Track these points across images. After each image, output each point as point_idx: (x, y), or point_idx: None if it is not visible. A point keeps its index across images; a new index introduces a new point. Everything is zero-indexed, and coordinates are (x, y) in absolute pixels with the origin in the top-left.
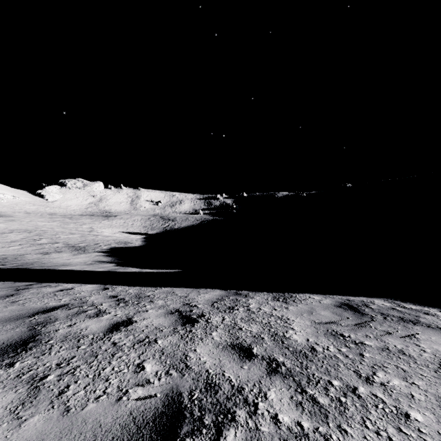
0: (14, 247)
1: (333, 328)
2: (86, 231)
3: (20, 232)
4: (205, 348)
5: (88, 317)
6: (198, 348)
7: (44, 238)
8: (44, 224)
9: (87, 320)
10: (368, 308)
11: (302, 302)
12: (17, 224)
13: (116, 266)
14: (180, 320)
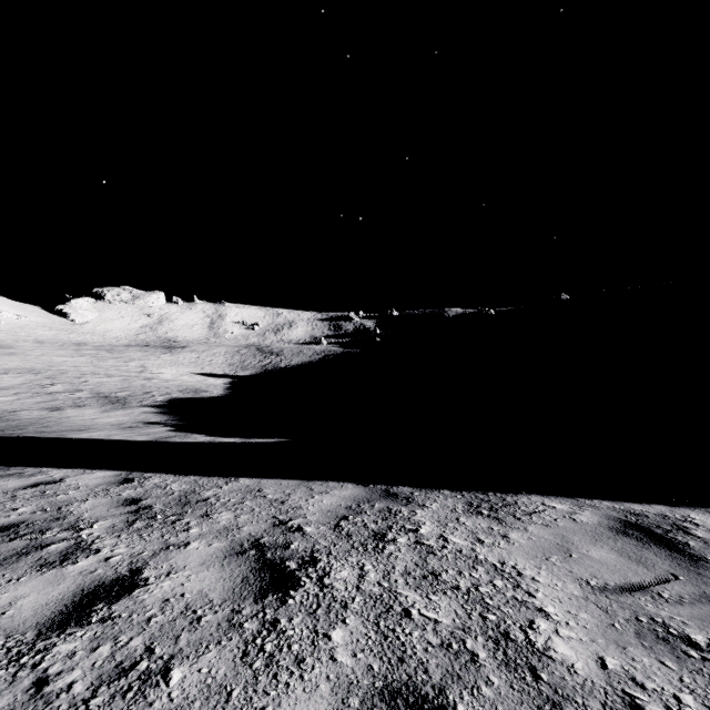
0: (4, 397)
1: (647, 609)
2: (134, 371)
3: (20, 373)
4: (307, 709)
5: (38, 565)
6: (284, 709)
7: (59, 383)
8: (64, 360)
9: (29, 578)
10: (693, 538)
11: (535, 520)
12: (18, 359)
13: (172, 431)
14: (256, 579)
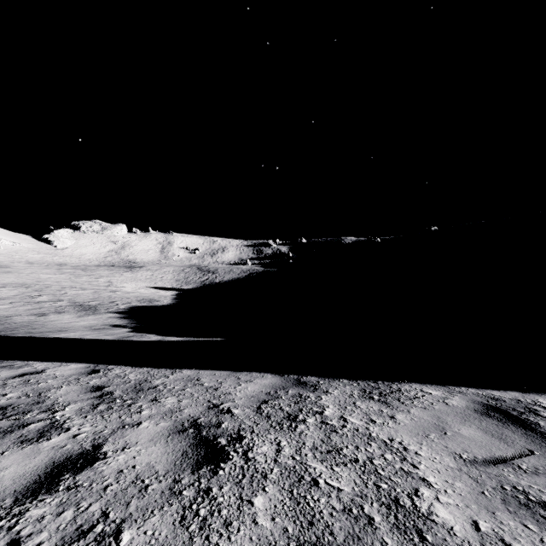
0: (2, 305)
1: (510, 479)
2: (102, 285)
3: (15, 287)
4: None
5: (19, 441)
6: None
7: (45, 295)
8: (49, 276)
9: (11, 452)
10: (542, 418)
11: (416, 404)
12: (13, 276)
13: (131, 332)
14: (193, 453)
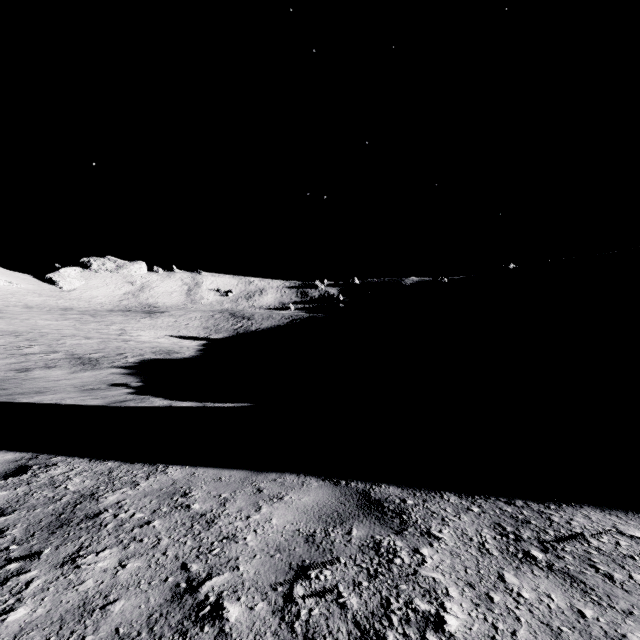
0: None
1: None
2: (113, 334)
3: (1, 335)
4: None
5: None
6: None
7: (37, 345)
8: (48, 323)
9: None
10: None
11: None
12: (3, 323)
13: (131, 394)
14: None
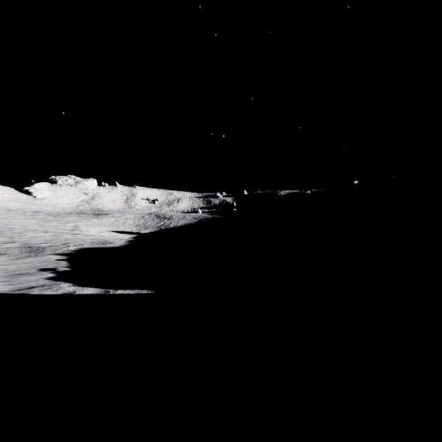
0: None
1: None
2: (67, 229)
3: None
4: None
5: None
6: None
7: (1, 237)
8: (19, 221)
9: None
10: None
11: None
12: None
13: (48, 279)
14: None
